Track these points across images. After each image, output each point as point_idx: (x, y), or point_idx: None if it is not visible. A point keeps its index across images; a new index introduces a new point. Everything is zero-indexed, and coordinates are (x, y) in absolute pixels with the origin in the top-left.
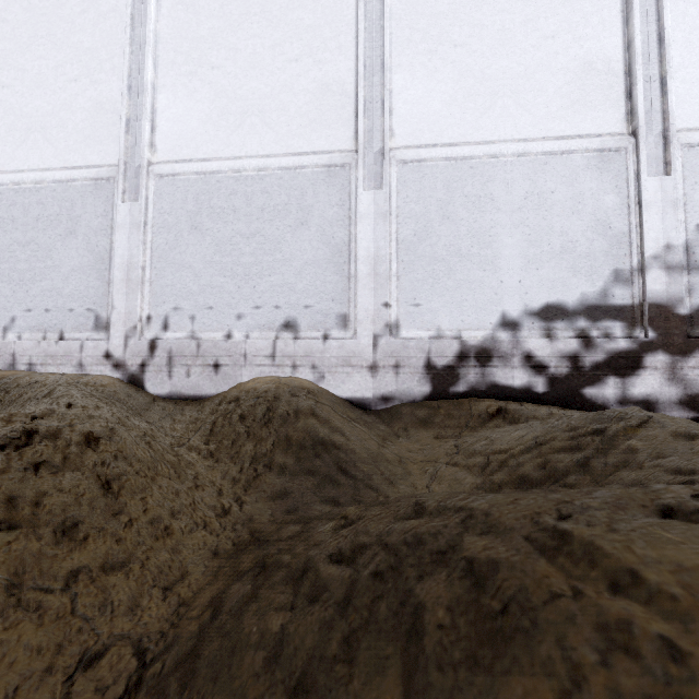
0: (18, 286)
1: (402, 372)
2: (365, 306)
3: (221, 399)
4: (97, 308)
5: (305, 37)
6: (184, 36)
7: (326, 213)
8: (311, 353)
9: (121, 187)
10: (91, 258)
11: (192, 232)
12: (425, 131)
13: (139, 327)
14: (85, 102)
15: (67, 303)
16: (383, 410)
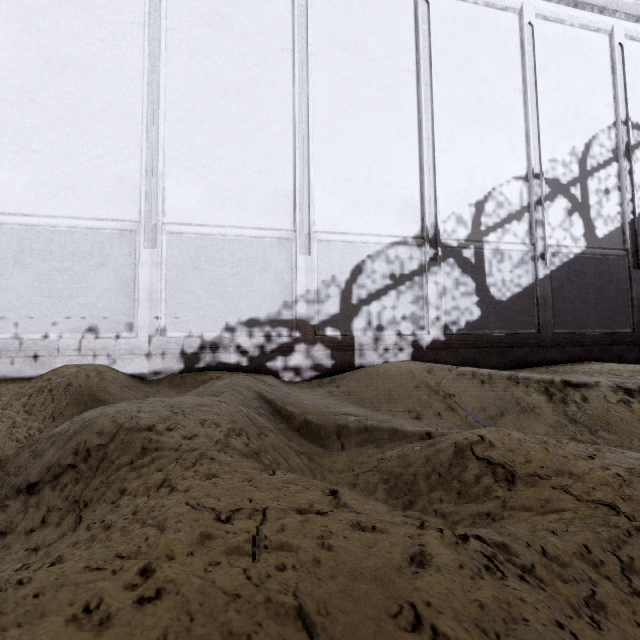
0: None
1: (167, 357)
2: (144, 318)
3: (38, 378)
4: None
5: (106, 143)
6: (9, 124)
7: (119, 259)
8: (107, 347)
9: None
10: None
11: (16, 265)
12: (185, 215)
13: None
14: None
15: None
16: (155, 379)
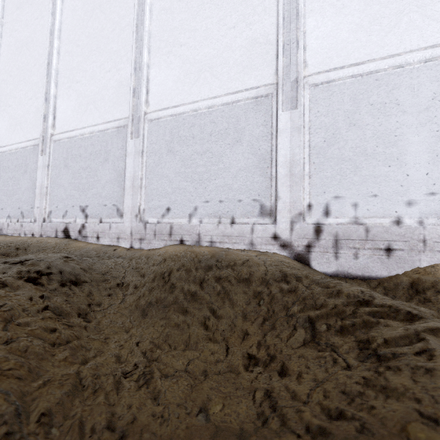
0: (198, 184)
1: None
2: None
3: (409, 284)
4: (261, 199)
5: None
6: None
7: None
8: None
9: (281, 99)
10: (254, 159)
11: (350, 128)
12: None
13: (302, 213)
14: (242, 41)
15: (236, 195)
16: None
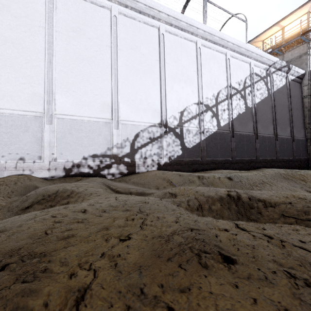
0: None
1: (57, 170)
2: (46, 154)
3: None
4: None
5: (27, 78)
6: None
7: (34, 129)
8: (29, 166)
9: None
10: None
11: None
12: (65, 111)
13: None
14: None
15: None
16: (52, 180)
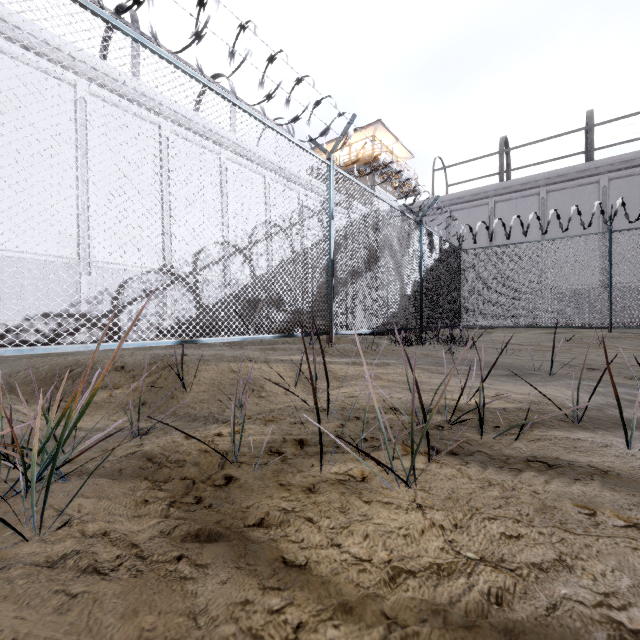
0: None
1: None
2: None
3: None
4: None
5: None
6: None
7: None
8: None
9: None
10: None
11: None
12: None
13: None
14: None
15: None
16: None
